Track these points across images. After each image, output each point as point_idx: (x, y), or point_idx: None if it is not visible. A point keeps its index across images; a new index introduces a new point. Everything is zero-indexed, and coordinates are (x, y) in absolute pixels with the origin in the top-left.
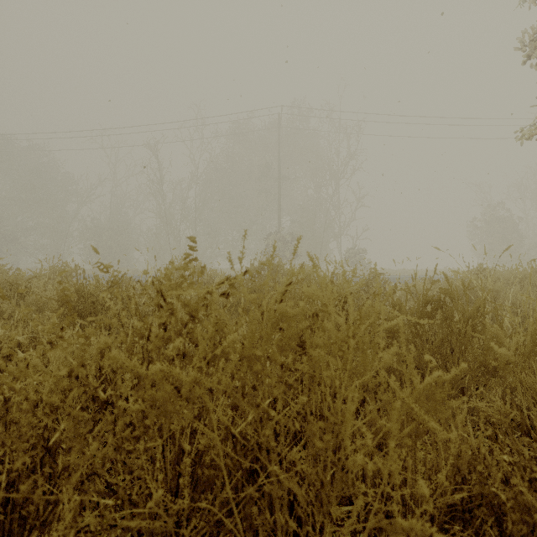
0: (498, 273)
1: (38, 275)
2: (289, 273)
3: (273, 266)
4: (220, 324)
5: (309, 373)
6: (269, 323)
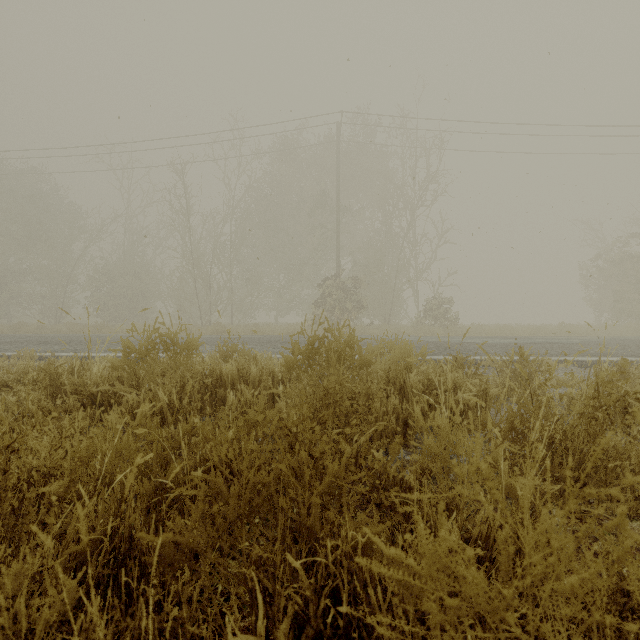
0: None
1: None
2: (370, 361)
3: (339, 346)
4: None
5: None
6: None
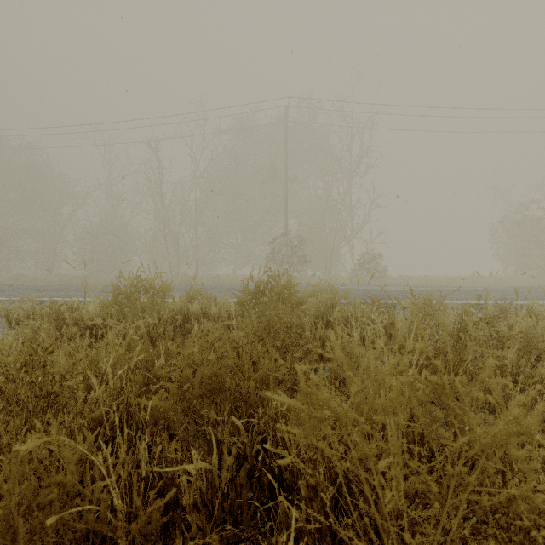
0: None
1: None
2: (303, 301)
3: (279, 289)
4: None
5: None
6: None
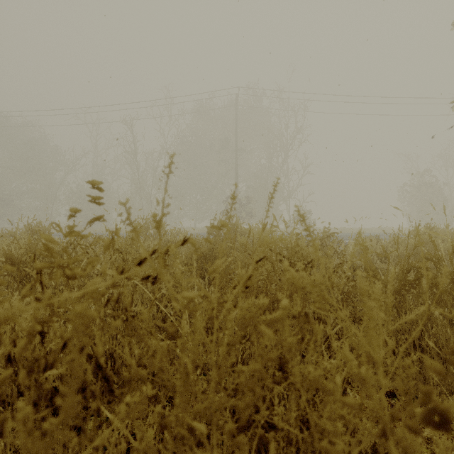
0: (442, 232)
1: (13, 234)
2: (246, 232)
3: (232, 225)
4: (139, 330)
5: (295, 422)
6: (224, 342)
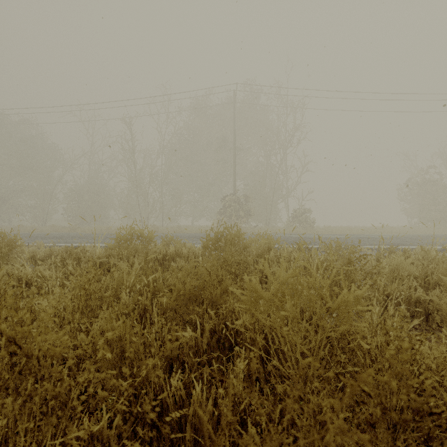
0: None
1: None
2: (248, 245)
3: (231, 237)
4: None
5: None
6: None
